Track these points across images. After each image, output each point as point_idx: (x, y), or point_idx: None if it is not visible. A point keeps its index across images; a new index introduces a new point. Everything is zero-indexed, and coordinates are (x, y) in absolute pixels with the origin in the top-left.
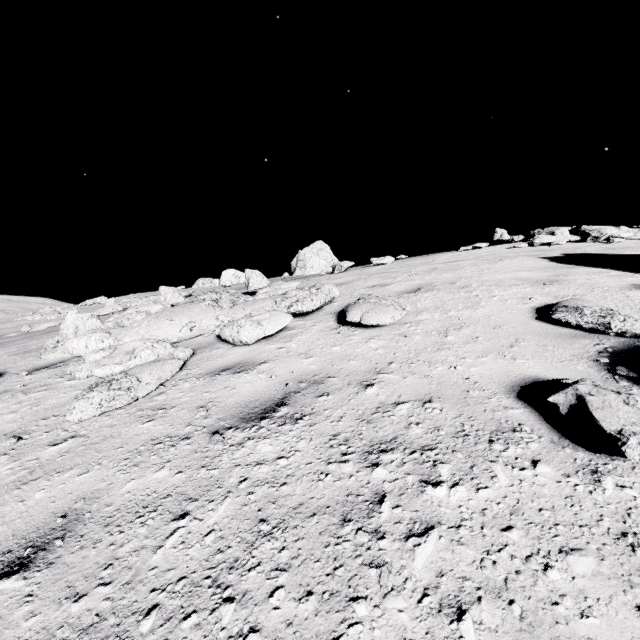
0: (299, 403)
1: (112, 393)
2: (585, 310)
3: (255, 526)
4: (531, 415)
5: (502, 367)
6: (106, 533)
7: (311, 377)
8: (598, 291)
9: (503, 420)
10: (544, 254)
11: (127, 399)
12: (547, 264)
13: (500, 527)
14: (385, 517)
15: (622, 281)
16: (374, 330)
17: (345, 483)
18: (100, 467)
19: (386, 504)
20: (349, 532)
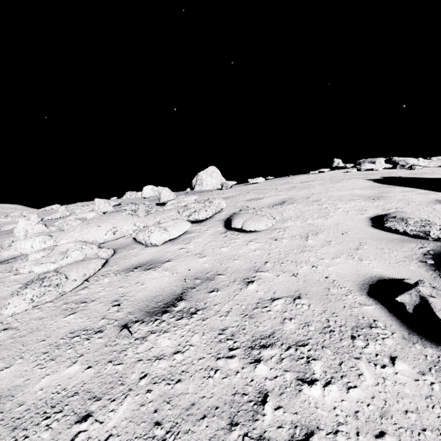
0: (194, 298)
1: (43, 289)
2: (409, 221)
3: (150, 430)
4: (382, 311)
5: (353, 267)
6: (12, 438)
7: (204, 274)
8: (413, 205)
9: (360, 316)
10: (369, 177)
11: (55, 294)
12: (373, 184)
13: (374, 433)
14: (268, 420)
15: (428, 197)
16: (252, 234)
17: (232, 380)
18: (21, 361)
19: (268, 405)
20: (236, 438)
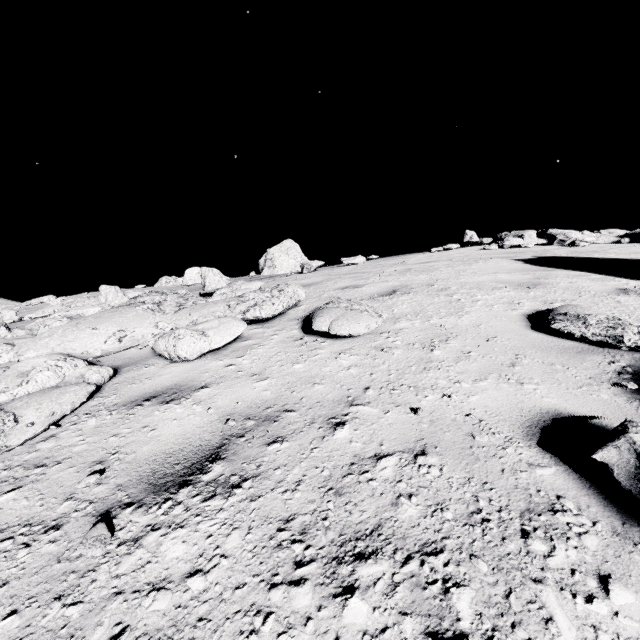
0: (240, 456)
1: None
2: (589, 319)
3: None
4: (569, 478)
5: (509, 396)
6: None
7: (262, 410)
8: (586, 296)
9: (533, 489)
10: (516, 256)
11: None
12: (523, 266)
13: None
14: None
15: (606, 285)
16: (345, 341)
17: None
18: None
19: None
20: None
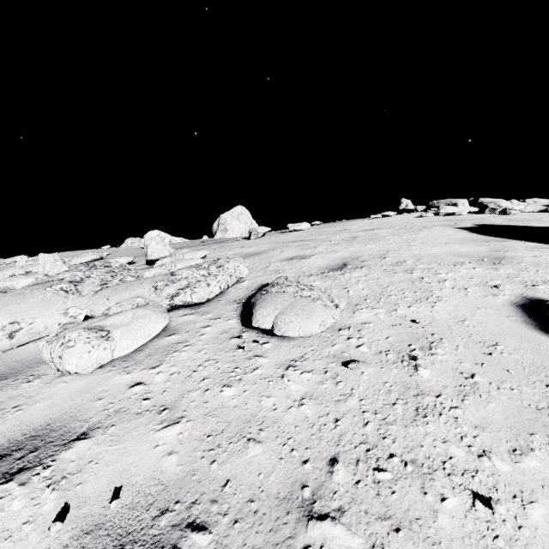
0: None
1: None
2: None
3: None
4: None
5: None
6: None
7: (151, 521)
8: None
9: None
10: (457, 224)
11: None
12: (471, 236)
13: None
14: None
15: None
16: (294, 343)
17: None
18: None
19: None
20: None
